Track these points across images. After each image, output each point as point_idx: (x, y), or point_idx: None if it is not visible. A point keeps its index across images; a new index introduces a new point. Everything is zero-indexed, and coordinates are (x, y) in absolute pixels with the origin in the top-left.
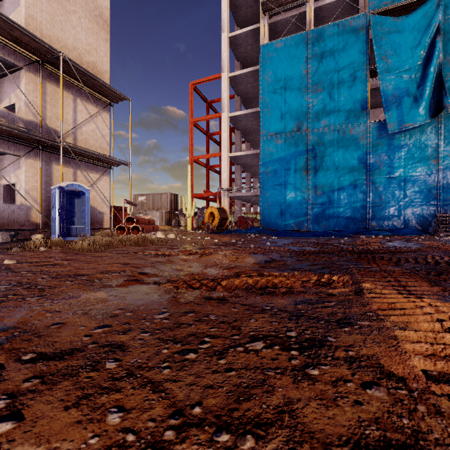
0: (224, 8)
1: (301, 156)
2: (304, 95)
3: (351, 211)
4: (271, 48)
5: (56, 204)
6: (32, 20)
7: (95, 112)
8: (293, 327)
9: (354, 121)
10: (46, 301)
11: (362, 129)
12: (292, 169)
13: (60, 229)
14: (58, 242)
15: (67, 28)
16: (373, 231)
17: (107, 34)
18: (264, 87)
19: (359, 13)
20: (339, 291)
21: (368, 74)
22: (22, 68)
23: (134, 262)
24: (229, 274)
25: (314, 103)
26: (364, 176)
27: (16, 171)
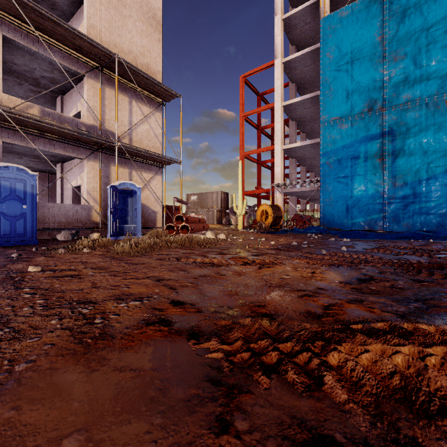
0: None
1: (374, 141)
2: (377, 67)
3: (446, 206)
4: (334, 19)
5: (109, 203)
6: (93, 29)
7: (148, 113)
8: None
9: None
10: None
11: None
12: (362, 157)
13: (113, 228)
14: (105, 242)
15: (124, 33)
16: None
17: (159, 34)
18: (324, 66)
19: None
20: None
21: None
22: (84, 76)
23: (171, 277)
24: (315, 309)
25: (392, 74)
26: None
27: (81, 174)
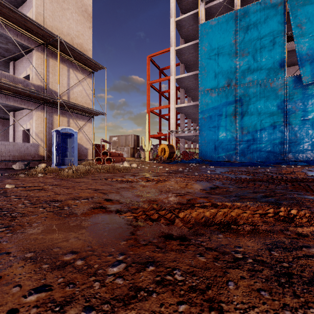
0: (172, 0)
1: (231, 105)
2: (232, 59)
3: (271, 146)
4: (207, 25)
5: (54, 143)
6: (40, 15)
7: (82, 78)
8: (298, 308)
9: (273, 76)
10: (6, 234)
11: (280, 82)
12: (224, 115)
13: (57, 160)
14: (53, 169)
15: (63, 20)
16: (291, 162)
17: (90, 23)
18: (201, 55)
19: None
20: (310, 231)
21: (285, 39)
22: (33, 49)
23: (103, 188)
24: (182, 201)
25: (241, 64)
26: (282, 119)
27: (30, 120)
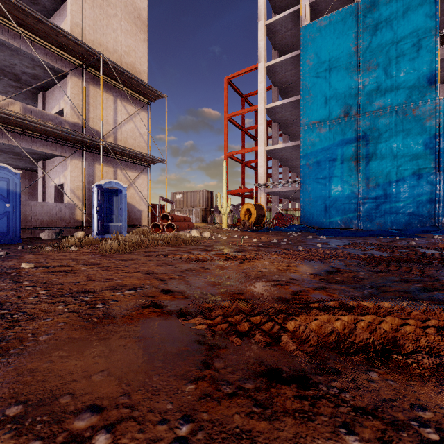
0: None
1: (350, 144)
2: (352, 75)
3: (414, 206)
4: (314, 28)
5: (94, 202)
6: (77, 26)
7: (133, 112)
8: None
9: (417, 99)
10: None
11: (429, 108)
12: (339, 159)
13: (98, 227)
14: (92, 240)
15: (108, 32)
16: None
17: (145, 34)
18: (305, 72)
19: None
20: None
21: (438, 40)
22: (68, 73)
23: (160, 271)
24: (285, 295)
25: (366, 82)
26: (432, 163)
27: (64, 172)
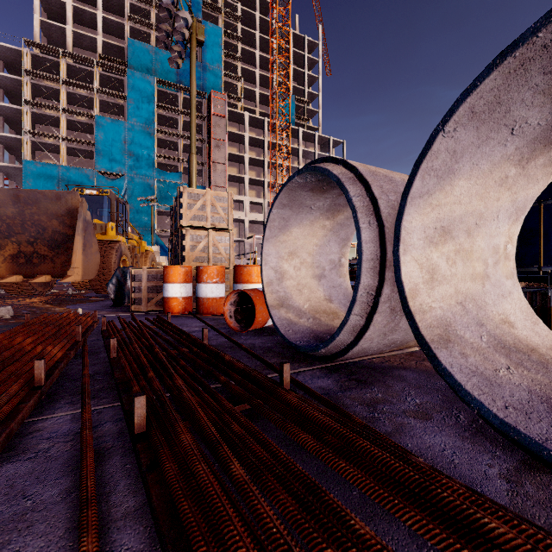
0: None
1: None
2: None
3: None
4: (32, 164)
5: None
6: None
7: None
8: None
9: None
10: None
11: None
12: None
13: None
14: None
15: None
16: None
17: None
18: (26, 187)
19: (94, 163)
20: None
21: None
22: None
23: None
24: None
25: None
26: None
27: None
